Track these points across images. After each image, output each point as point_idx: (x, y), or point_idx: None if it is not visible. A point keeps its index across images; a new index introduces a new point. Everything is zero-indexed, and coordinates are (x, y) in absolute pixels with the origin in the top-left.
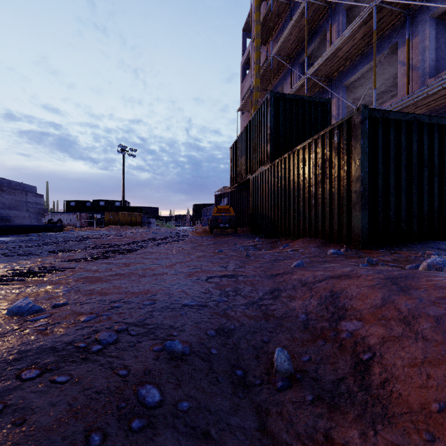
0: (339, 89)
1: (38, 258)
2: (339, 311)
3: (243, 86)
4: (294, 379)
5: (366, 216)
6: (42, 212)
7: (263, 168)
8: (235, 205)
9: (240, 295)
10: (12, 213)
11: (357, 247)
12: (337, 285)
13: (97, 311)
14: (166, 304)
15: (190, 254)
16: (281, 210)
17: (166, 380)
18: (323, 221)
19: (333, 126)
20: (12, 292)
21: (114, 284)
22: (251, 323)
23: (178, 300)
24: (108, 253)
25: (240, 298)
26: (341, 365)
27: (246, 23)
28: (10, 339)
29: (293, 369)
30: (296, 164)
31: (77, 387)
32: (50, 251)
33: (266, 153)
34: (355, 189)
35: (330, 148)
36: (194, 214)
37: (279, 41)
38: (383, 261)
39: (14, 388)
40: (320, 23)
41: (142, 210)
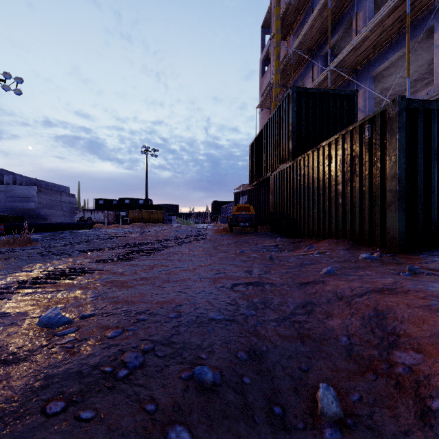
0: (365, 80)
1: (70, 258)
2: (389, 336)
3: (262, 83)
4: (344, 426)
5: (403, 217)
6: (75, 211)
7: (285, 165)
8: (254, 203)
9: (269, 307)
10: (48, 212)
11: (392, 250)
12: (382, 302)
13: (123, 324)
14: (192, 318)
15: (212, 255)
16: (304, 209)
17: (197, 420)
18: (352, 222)
19: (364, 120)
20: (44, 296)
21: (139, 291)
22: (285, 345)
23: (204, 313)
24: (133, 253)
25: (270, 312)
26: (402, 412)
27: (265, 19)
28: (38, 358)
29: (342, 412)
30: (321, 161)
31: (102, 427)
32: (80, 250)
33: (288, 150)
34: (390, 188)
35: (360, 144)
36: (213, 212)
37: (300, 34)
38: (428, 270)
39: (38, 426)
40: (345, 12)
41: (164, 208)
